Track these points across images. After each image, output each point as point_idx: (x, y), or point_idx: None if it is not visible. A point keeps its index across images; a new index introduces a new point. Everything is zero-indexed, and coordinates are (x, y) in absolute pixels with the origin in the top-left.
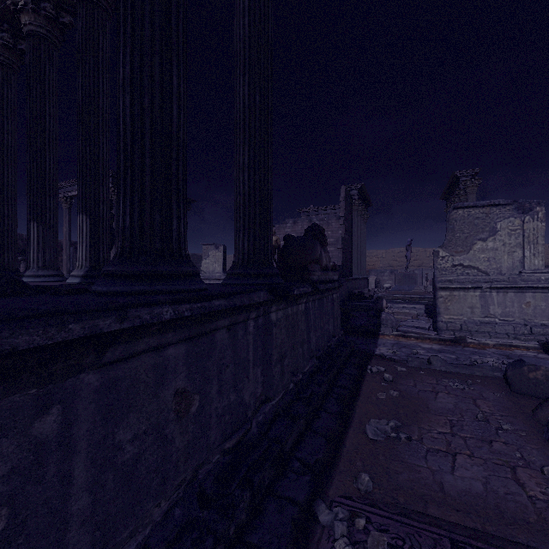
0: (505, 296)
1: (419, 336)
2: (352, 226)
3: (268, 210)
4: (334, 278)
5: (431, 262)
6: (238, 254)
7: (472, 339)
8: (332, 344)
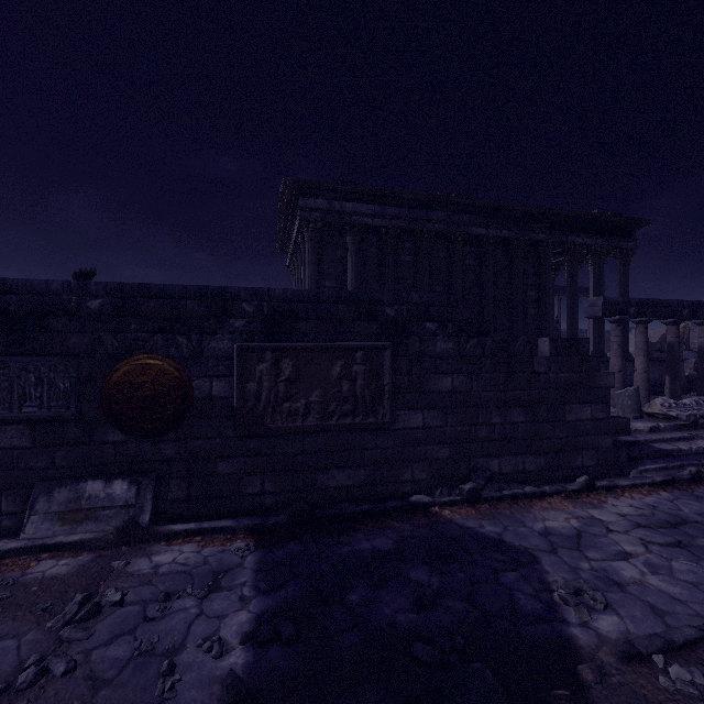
0: None
1: None
2: None
3: (627, 339)
4: None
5: None
6: None
7: None
8: None
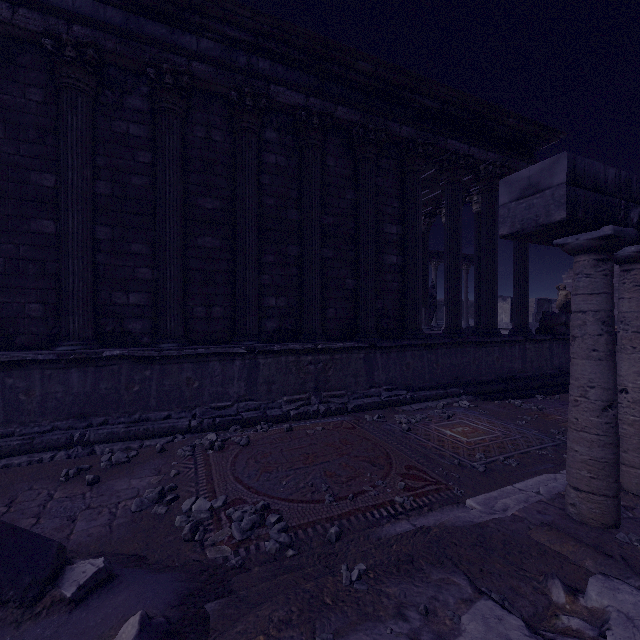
0: None
1: None
2: None
3: (526, 308)
4: None
5: None
6: (513, 324)
7: None
8: None
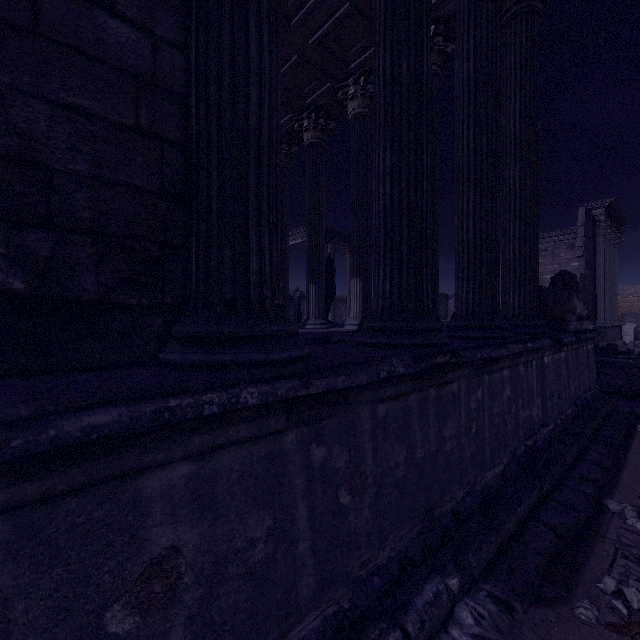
0: None
1: None
2: (596, 257)
3: (537, 271)
4: (588, 327)
5: None
6: (507, 308)
7: None
8: (588, 397)
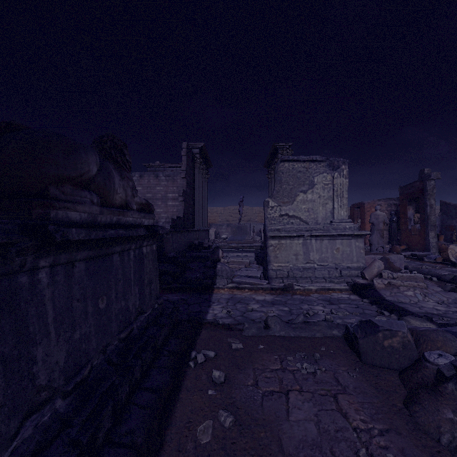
0: (322, 243)
1: (253, 287)
2: (195, 182)
3: None
4: (143, 222)
5: (256, 218)
6: None
7: (298, 285)
8: (134, 329)
